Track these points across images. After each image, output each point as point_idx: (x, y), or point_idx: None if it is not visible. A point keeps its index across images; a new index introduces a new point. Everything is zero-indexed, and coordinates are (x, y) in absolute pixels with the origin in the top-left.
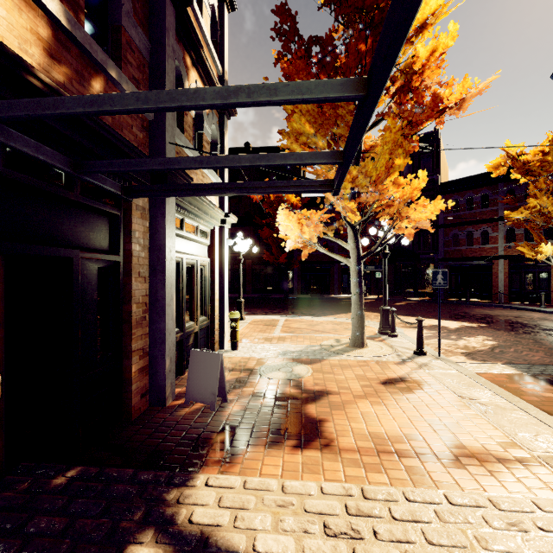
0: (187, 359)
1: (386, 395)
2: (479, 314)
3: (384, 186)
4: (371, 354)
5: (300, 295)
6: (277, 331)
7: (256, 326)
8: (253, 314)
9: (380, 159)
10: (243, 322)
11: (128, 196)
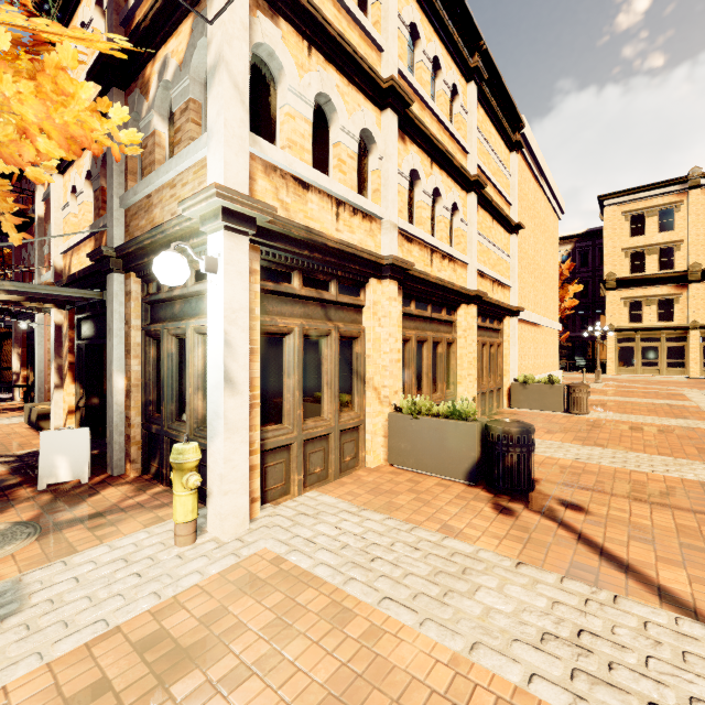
0: None
1: None
2: None
3: None
4: None
5: None
6: None
7: None
8: None
9: None
10: None
11: (99, 299)
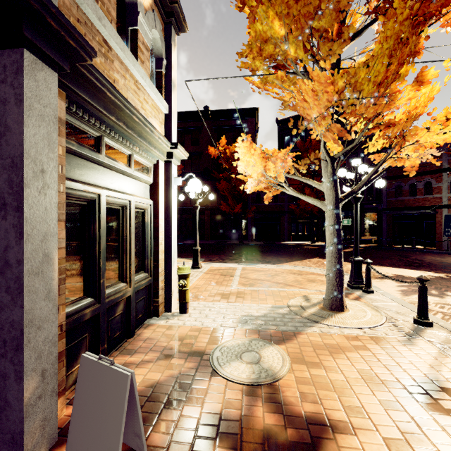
0: (112, 338)
1: (441, 435)
2: (435, 262)
3: (399, 85)
4: (358, 323)
5: (253, 241)
6: (235, 283)
7: (212, 276)
8: (210, 261)
9: (376, 63)
10: (199, 271)
11: None
